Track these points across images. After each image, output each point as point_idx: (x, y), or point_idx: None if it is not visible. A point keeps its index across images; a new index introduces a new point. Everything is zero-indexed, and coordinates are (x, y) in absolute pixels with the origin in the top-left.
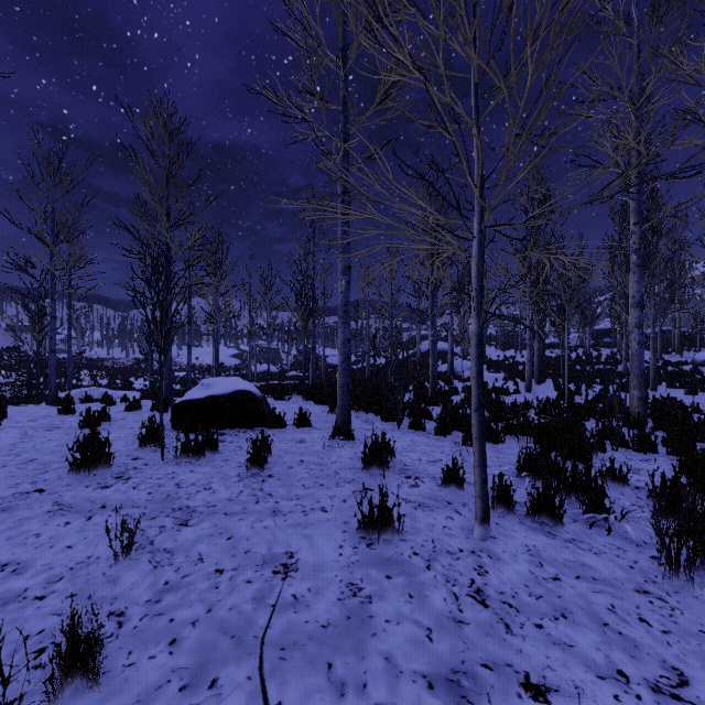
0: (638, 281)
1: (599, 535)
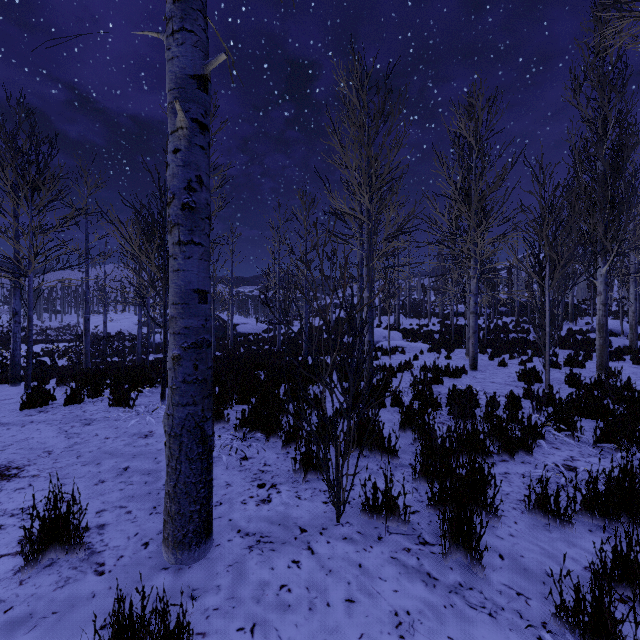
0: None
1: None
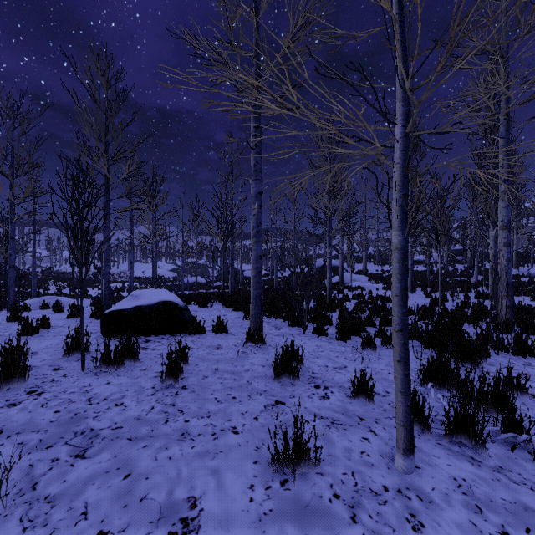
0: (506, 207)
1: (525, 461)
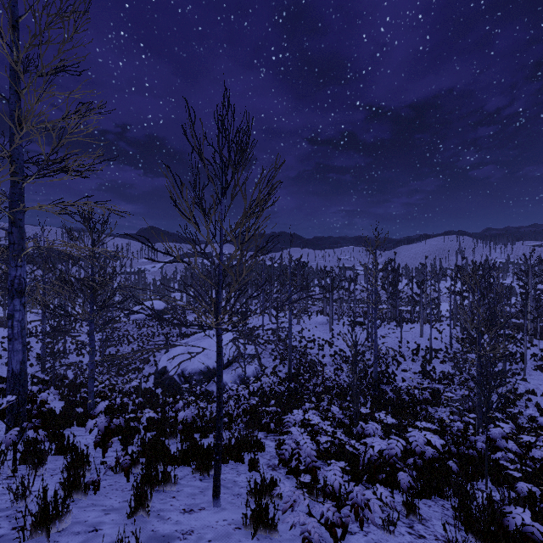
0: None
1: None
